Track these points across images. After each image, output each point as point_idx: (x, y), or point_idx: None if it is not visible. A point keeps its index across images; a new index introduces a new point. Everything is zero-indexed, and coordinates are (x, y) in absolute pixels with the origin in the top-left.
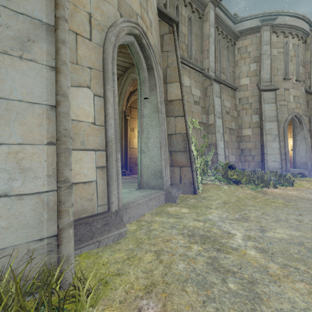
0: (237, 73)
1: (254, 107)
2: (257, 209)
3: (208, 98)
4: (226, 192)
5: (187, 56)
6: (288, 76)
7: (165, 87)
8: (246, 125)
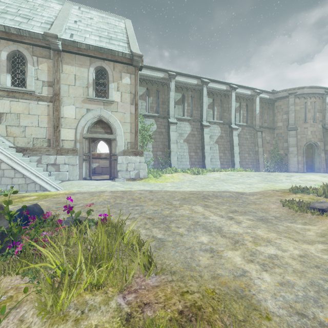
0: None
1: None
2: None
3: None
4: None
5: None
6: None
7: (324, 146)
8: None
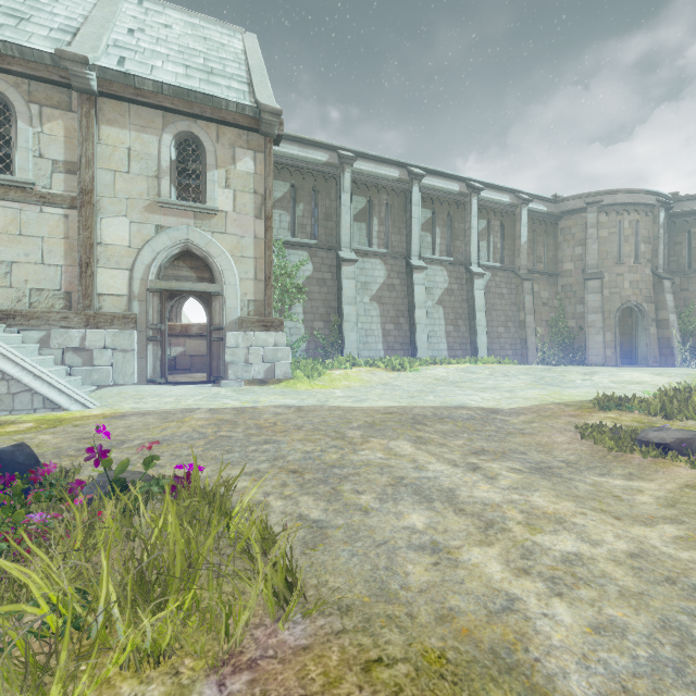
0: None
1: None
2: None
3: None
4: None
5: None
6: None
7: (656, 312)
8: None
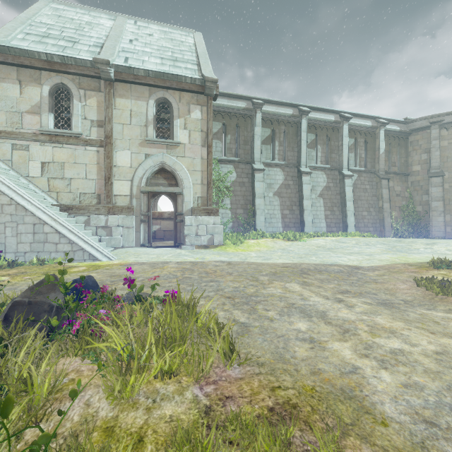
0: None
1: None
2: None
3: None
4: None
5: None
6: None
7: None
8: None
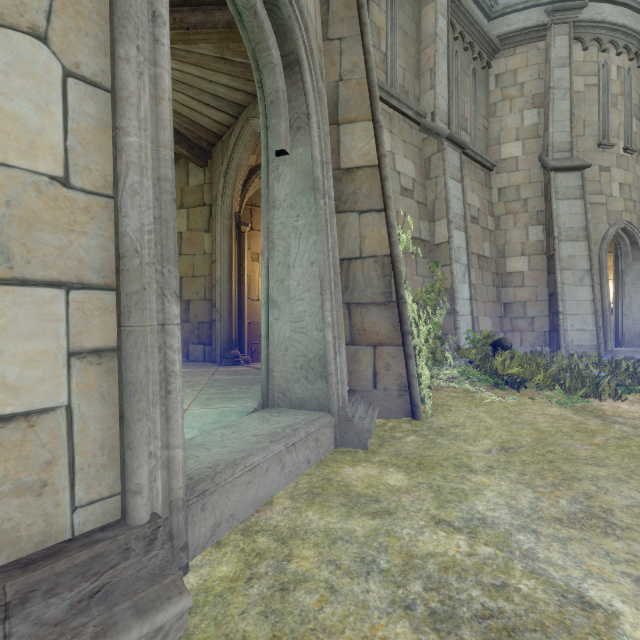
0: (493, 133)
1: (533, 207)
2: (619, 478)
3: (434, 183)
4: (498, 413)
5: (386, 80)
6: (608, 139)
7: (334, 134)
8: (516, 249)
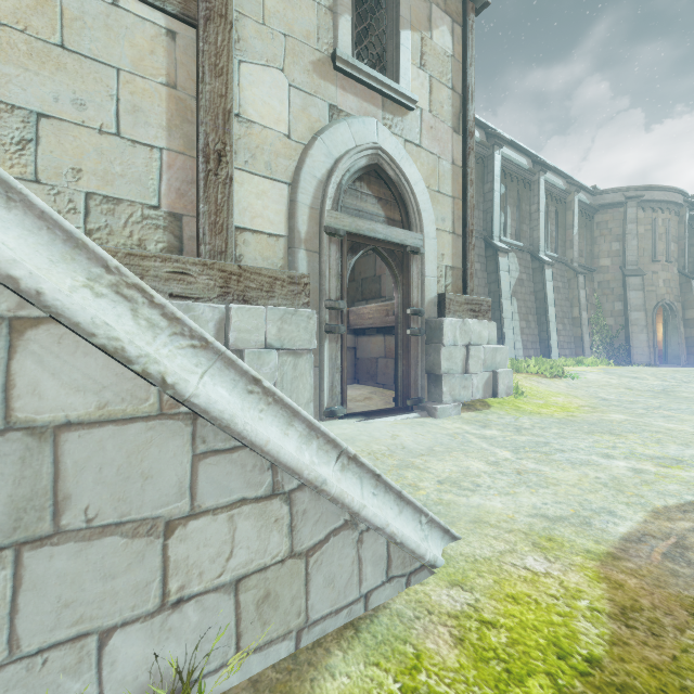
0: None
1: None
2: None
3: None
4: None
5: None
6: None
7: (683, 311)
8: None
